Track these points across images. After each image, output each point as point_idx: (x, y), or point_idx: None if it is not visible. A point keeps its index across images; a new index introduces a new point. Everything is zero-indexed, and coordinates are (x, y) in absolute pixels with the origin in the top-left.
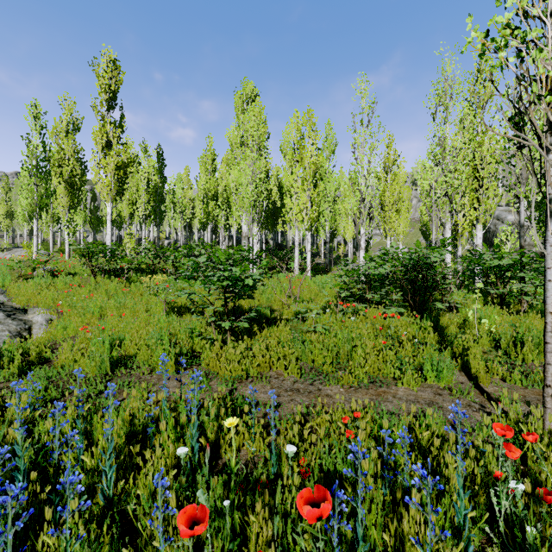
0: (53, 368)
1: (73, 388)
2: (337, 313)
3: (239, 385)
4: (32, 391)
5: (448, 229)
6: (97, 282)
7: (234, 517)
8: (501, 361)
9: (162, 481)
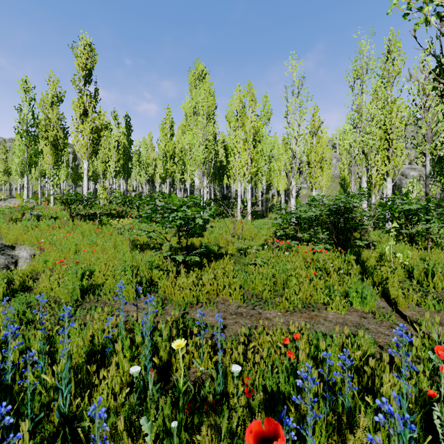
0: (32, 295)
1: (36, 312)
2: (274, 249)
3: (190, 310)
4: (12, 314)
5: (364, 181)
6: (74, 224)
7: (181, 438)
8: (415, 289)
9: (99, 413)
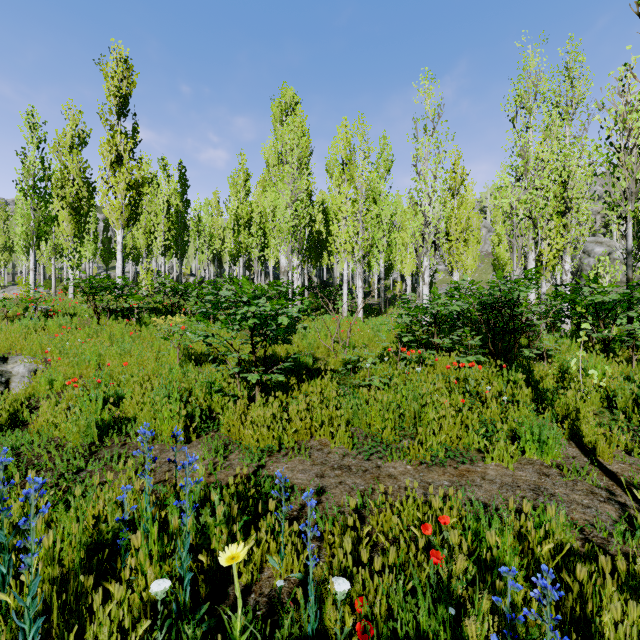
0: (26, 434)
1: None
2: (398, 362)
3: (268, 460)
4: None
5: (532, 260)
6: (100, 324)
7: None
8: (620, 427)
9: None
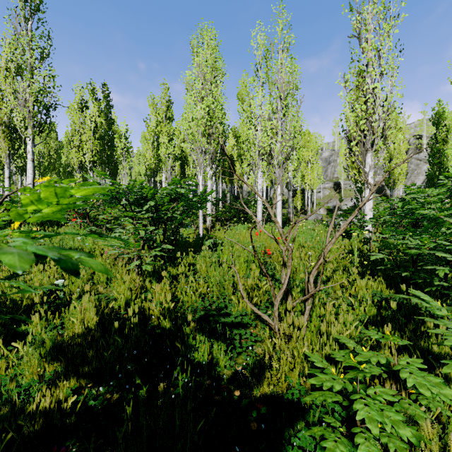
0: None
1: None
2: None
3: None
4: None
5: None
6: None
7: None
8: None
9: None
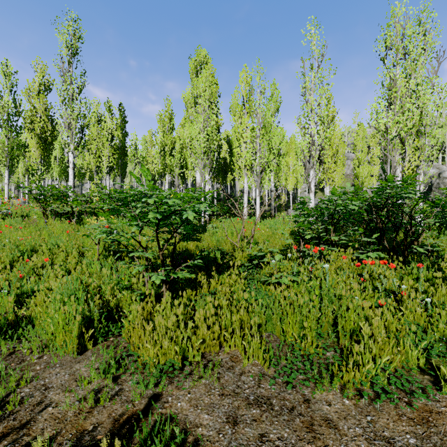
0: None
1: None
2: (300, 258)
3: (168, 385)
4: None
5: (399, 172)
6: (48, 225)
7: None
8: None
9: None
